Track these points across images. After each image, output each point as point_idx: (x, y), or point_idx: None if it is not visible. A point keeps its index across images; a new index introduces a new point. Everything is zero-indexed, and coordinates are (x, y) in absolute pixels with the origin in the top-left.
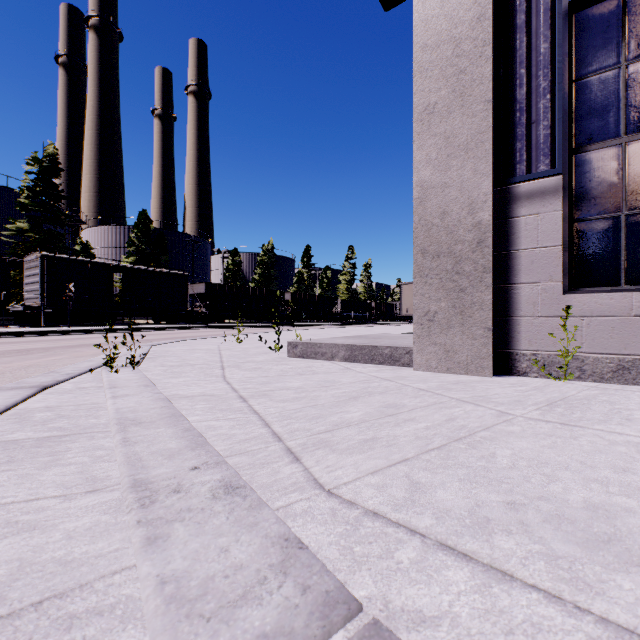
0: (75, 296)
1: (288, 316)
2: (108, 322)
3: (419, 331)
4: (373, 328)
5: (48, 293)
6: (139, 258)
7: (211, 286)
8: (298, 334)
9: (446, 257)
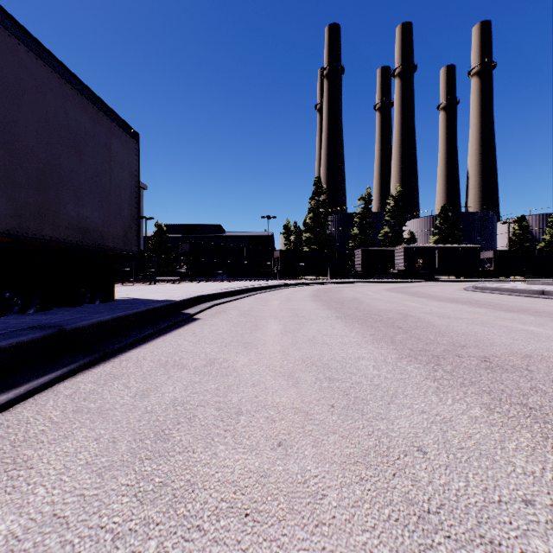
0: (422, 265)
1: None
2: (428, 277)
3: None
4: None
5: (406, 264)
6: (441, 236)
7: (497, 252)
8: None
9: None
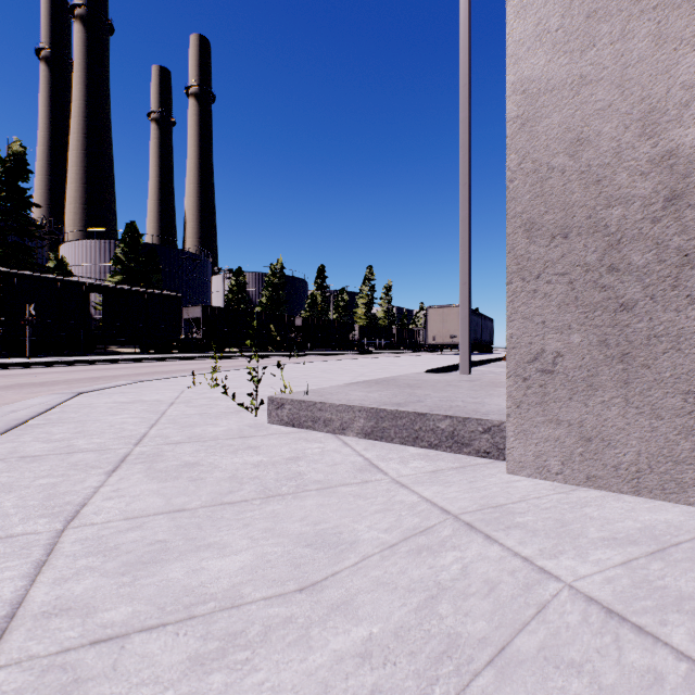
0: (36, 321)
1: (299, 344)
2: (85, 351)
3: (519, 393)
4: (397, 360)
5: (6, 317)
6: (126, 277)
7: (209, 310)
8: (304, 369)
9: (584, 236)
